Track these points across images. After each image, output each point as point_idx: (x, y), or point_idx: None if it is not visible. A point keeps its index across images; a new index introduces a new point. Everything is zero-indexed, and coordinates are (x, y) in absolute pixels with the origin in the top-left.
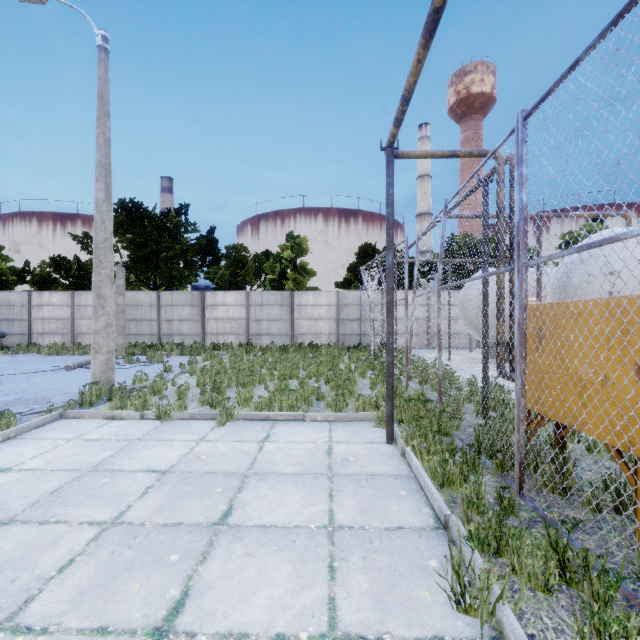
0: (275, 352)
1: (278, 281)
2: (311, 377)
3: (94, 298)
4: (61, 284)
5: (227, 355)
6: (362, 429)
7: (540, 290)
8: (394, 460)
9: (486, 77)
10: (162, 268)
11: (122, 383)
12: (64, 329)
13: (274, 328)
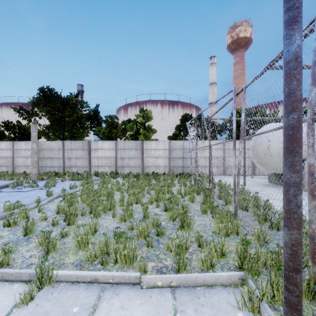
0: (131, 178)
1: (135, 135)
2: (152, 202)
3: None
4: (8, 137)
5: (99, 180)
6: (221, 315)
7: None
8: None
9: (247, 28)
10: (67, 128)
11: None
12: (8, 163)
13: (132, 163)
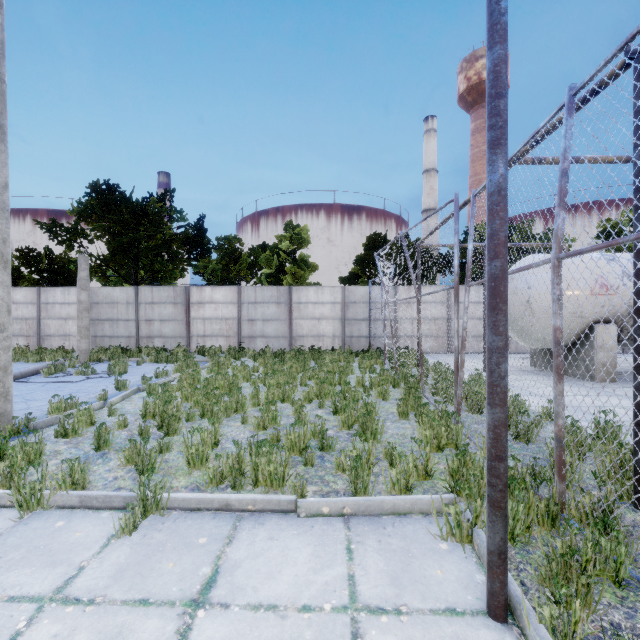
0: (269, 358)
1: (275, 276)
2: (311, 399)
3: None
4: (28, 279)
5: (209, 363)
6: (415, 546)
7: None
8: None
9: None
10: (143, 261)
11: (26, 415)
12: (29, 330)
13: (270, 329)
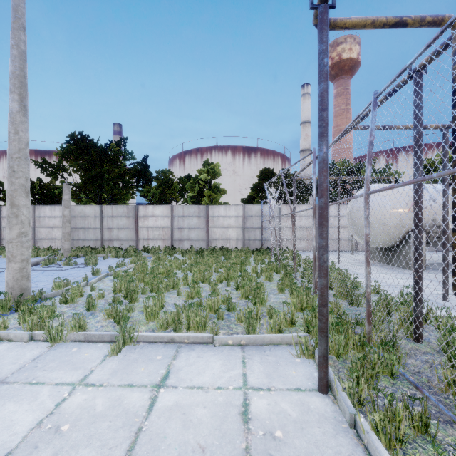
0: (193, 254)
1: (197, 198)
2: (222, 281)
3: (7, 207)
4: None
5: (152, 257)
6: (282, 360)
7: (447, 199)
8: (342, 438)
9: (353, 46)
10: (105, 187)
11: (39, 290)
12: None
13: (193, 235)
